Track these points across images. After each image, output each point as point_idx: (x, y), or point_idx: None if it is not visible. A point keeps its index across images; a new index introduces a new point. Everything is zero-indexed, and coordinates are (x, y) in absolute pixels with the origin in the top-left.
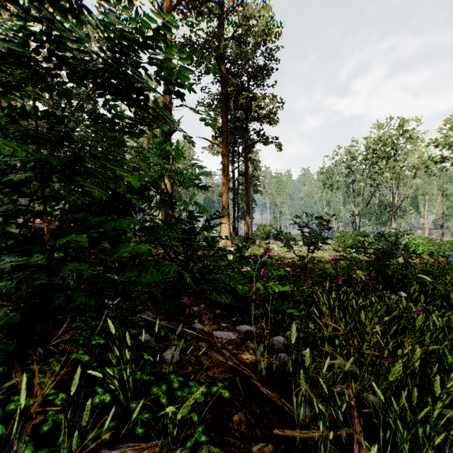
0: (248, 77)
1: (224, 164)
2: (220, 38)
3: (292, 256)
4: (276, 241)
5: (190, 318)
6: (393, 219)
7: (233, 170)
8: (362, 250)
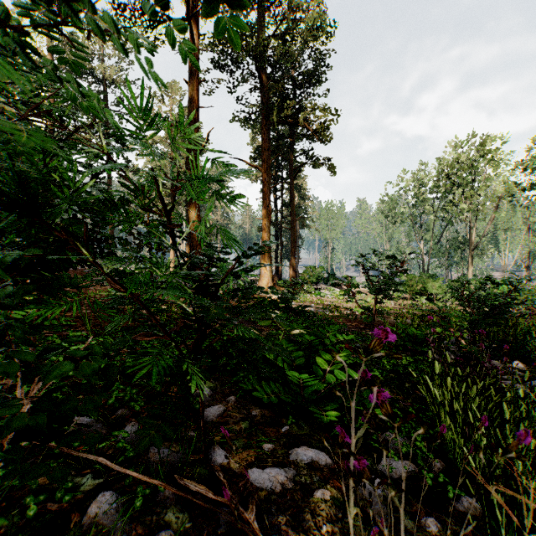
0: (294, 84)
1: (265, 191)
2: (260, 33)
3: (350, 305)
4: (328, 286)
5: (208, 431)
6: (470, 259)
7: (276, 199)
8: (434, 297)
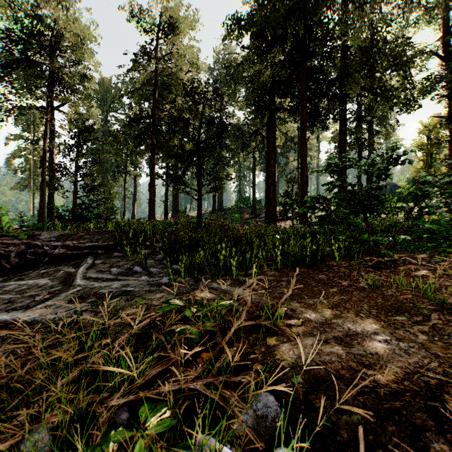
0: None
1: None
2: None
3: None
4: None
5: None
6: None
7: None
8: None
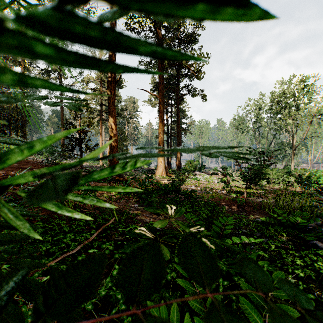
0: (180, 41)
1: (160, 111)
2: None
3: (217, 186)
4: (201, 173)
5: None
6: (292, 156)
7: (167, 118)
8: (271, 180)
